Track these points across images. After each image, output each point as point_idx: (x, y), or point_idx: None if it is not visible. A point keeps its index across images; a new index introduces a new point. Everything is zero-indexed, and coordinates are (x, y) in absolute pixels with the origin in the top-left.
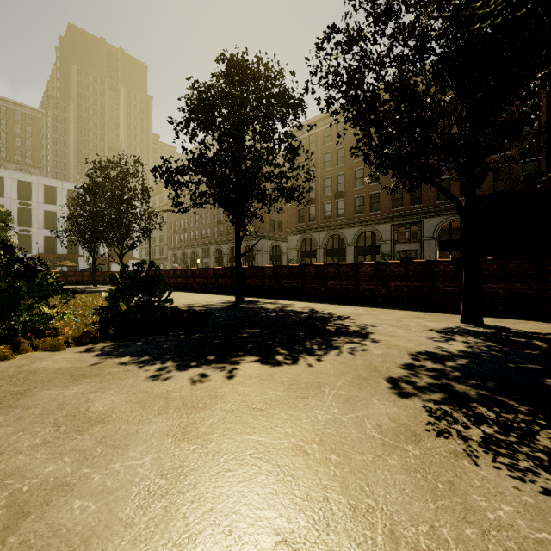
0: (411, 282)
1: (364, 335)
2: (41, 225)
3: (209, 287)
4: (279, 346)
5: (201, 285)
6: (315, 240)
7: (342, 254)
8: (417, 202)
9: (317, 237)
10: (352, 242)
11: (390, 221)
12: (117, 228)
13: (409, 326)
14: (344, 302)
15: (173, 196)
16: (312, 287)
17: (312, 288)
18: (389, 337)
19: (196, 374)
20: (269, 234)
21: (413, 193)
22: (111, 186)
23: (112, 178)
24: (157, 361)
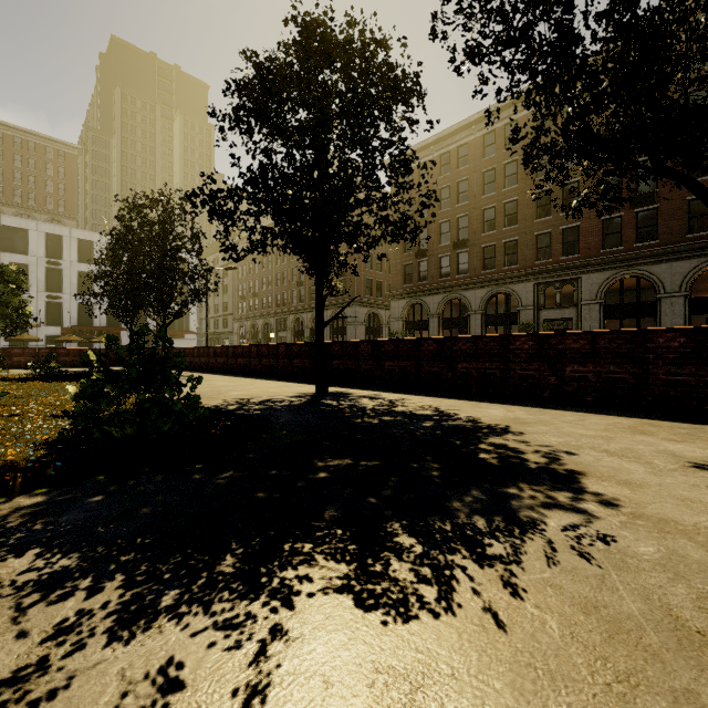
0: (604, 366)
1: (569, 480)
2: (74, 289)
3: (280, 371)
4: (395, 517)
5: (270, 368)
6: (427, 306)
7: (464, 325)
8: (570, 252)
9: (429, 302)
10: (479, 308)
11: (533, 279)
12: (158, 290)
13: (641, 454)
14: (485, 397)
15: (219, 233)
16: (431, 372)
17: (433, 374)
18: (628, 487)
19: (152, 665)
20: (365, 299)
21: (566, 239)
22: (149, 232)
23: (150, 221)
24: (86, 578)
